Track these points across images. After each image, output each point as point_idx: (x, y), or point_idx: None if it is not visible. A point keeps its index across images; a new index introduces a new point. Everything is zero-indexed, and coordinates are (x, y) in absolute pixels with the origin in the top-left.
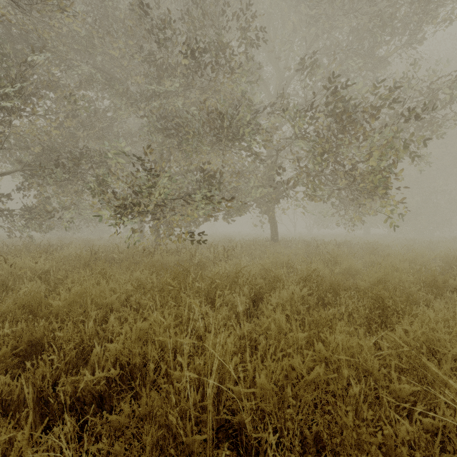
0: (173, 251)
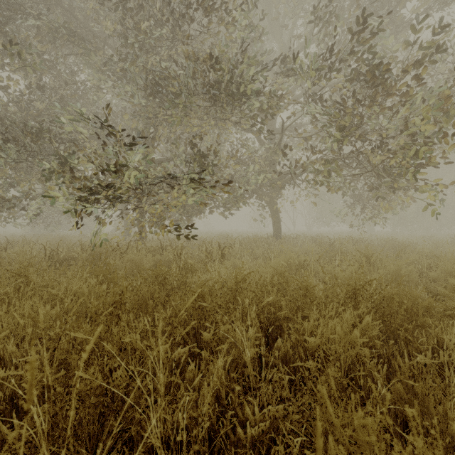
0: (154, 249)
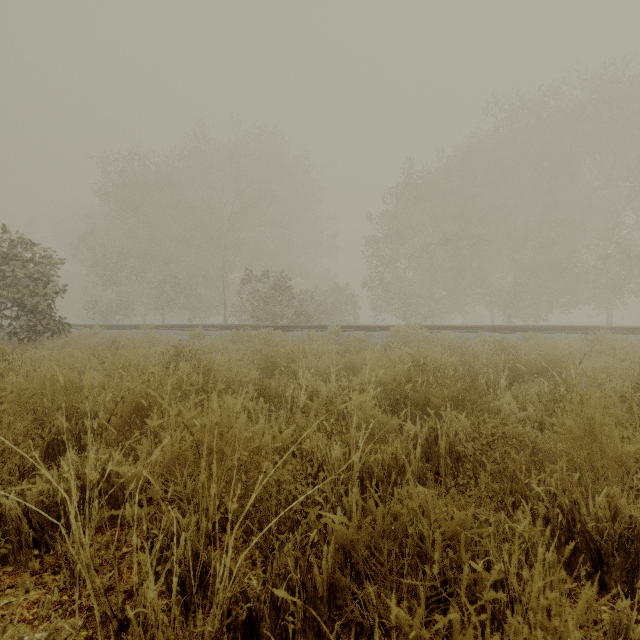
0: None
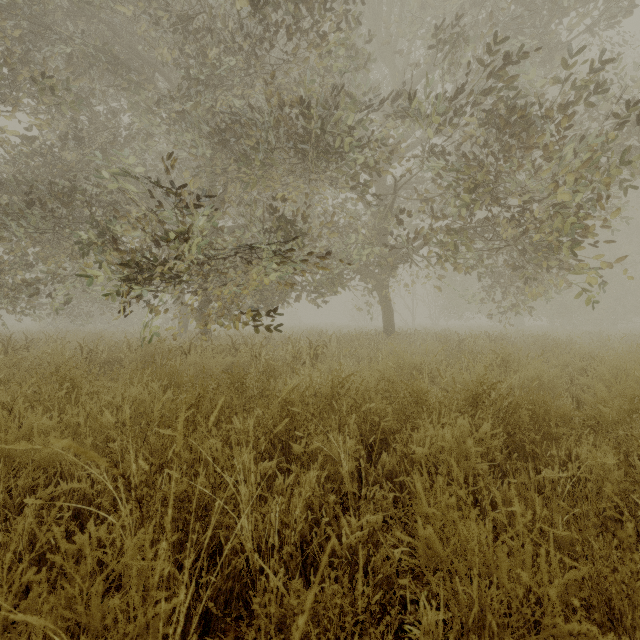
0: (223, 349)
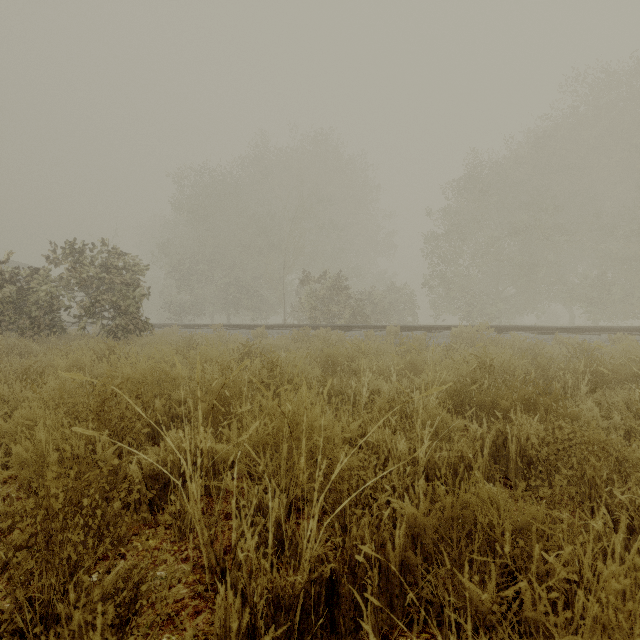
0: None
